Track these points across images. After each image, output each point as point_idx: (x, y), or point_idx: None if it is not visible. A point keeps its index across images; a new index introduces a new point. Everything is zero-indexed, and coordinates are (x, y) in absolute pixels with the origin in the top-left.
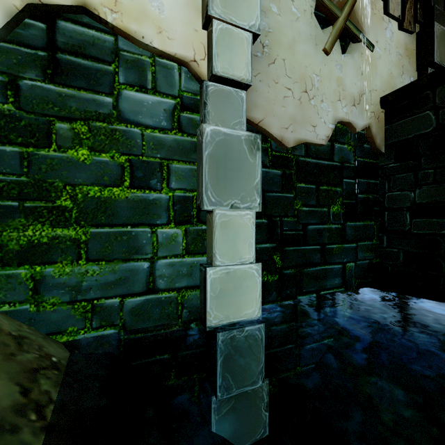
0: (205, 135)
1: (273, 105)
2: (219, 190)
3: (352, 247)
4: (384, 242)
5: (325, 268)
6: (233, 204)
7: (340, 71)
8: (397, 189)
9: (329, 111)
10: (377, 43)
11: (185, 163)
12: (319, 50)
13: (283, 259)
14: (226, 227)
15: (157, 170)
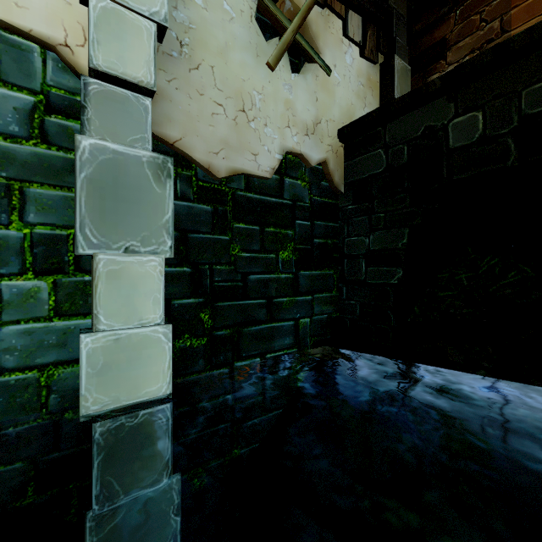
0: (80, 151)
1: (197, 122)
2: (105, 228)
3: (307, 300)
4: (344, 293)
5: (273, 325)
6: (128, 247)
7: (289, 92)
8: (355, 234)
9: (276, 138)
10: (335, 67)
11: (55, 188)
12: (262, 63)
13: (214, 317)
14: (116, 277)
15: (1, 194)
